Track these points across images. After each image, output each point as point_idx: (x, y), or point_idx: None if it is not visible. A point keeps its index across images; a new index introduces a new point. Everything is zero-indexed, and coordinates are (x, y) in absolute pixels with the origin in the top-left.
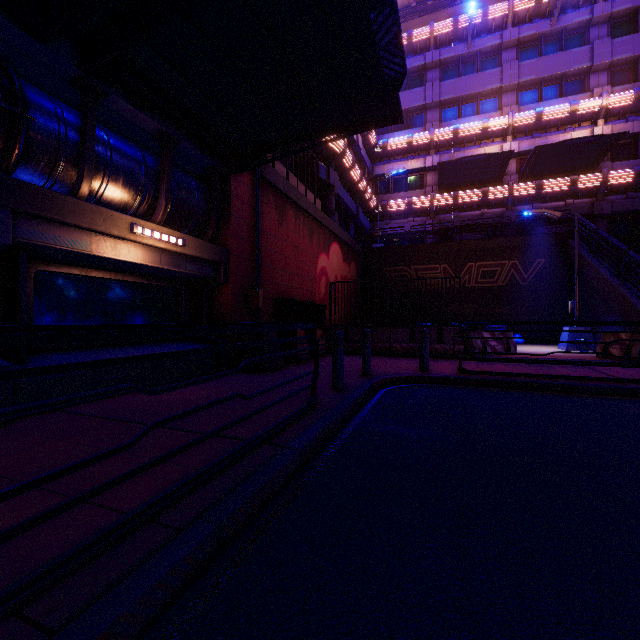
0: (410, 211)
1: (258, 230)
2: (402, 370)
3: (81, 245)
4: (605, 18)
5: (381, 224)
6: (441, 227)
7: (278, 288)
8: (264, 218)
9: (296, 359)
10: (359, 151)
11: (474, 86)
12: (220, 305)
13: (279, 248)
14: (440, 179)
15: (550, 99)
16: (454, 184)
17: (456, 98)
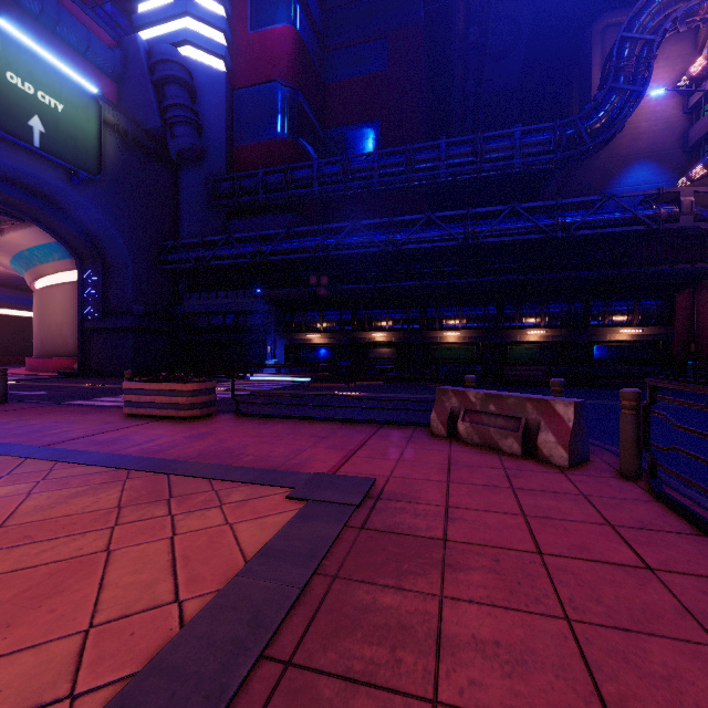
0: None
1: (694, 315)
2: None
3: (604, 338)
4: None
5: None
6: None
7: None
8: None
9: None
10: None
11: None
12: (671, 351)
13: None
14: None
15: None
16: None
17: None
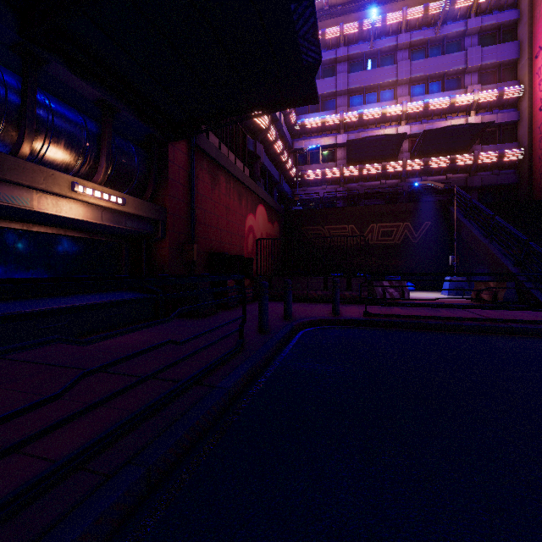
0: (324, 180)
1: (193, 192)
2: (318, 314)
3: (22, 201)
4: (476, 30)
5: (300, 190)
6: (349, 194)
7: (211, 243)
8: (198, 182)
9: (227, 305)
10: (281, 128)
11: (375, 78)
12: (158, 258)
13: (212, 208)
14: (348, 154)
15: (435, 93)
16: (359, 159)
17: (361, 88)
